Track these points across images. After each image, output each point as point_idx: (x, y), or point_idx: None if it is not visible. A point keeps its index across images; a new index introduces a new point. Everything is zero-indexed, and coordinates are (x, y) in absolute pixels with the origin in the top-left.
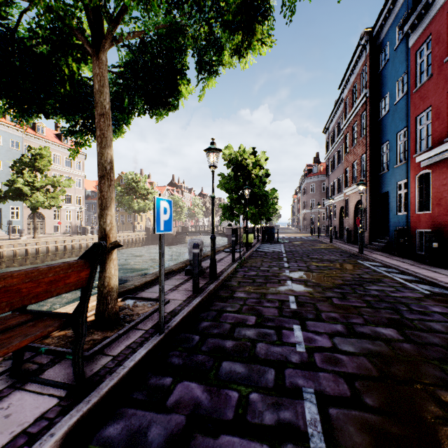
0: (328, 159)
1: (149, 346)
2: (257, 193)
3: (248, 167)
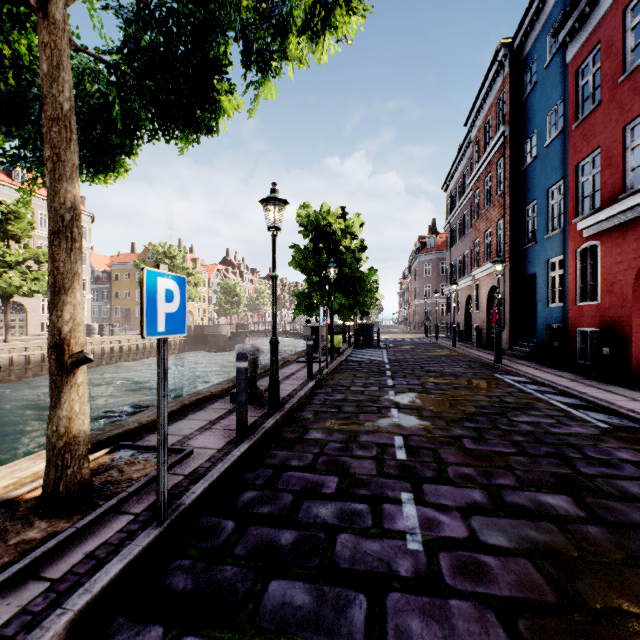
0: (450, 227)
1: (130, 554)
2: (348, 274)
3: (335, 236)
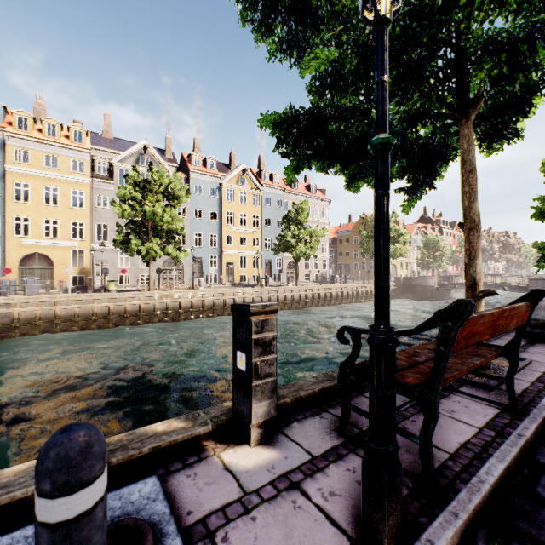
0: None
1: None
2: None
3: None
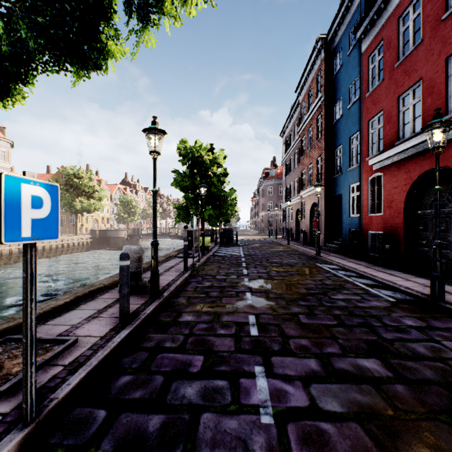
0: (285, 162)
1: None
2: (215, 193)
3: (206, 164)
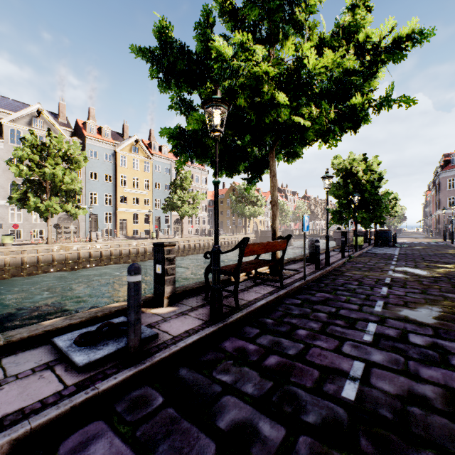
0: None
1: (301, 282)
2: (368, 198)
3: (358, 174)
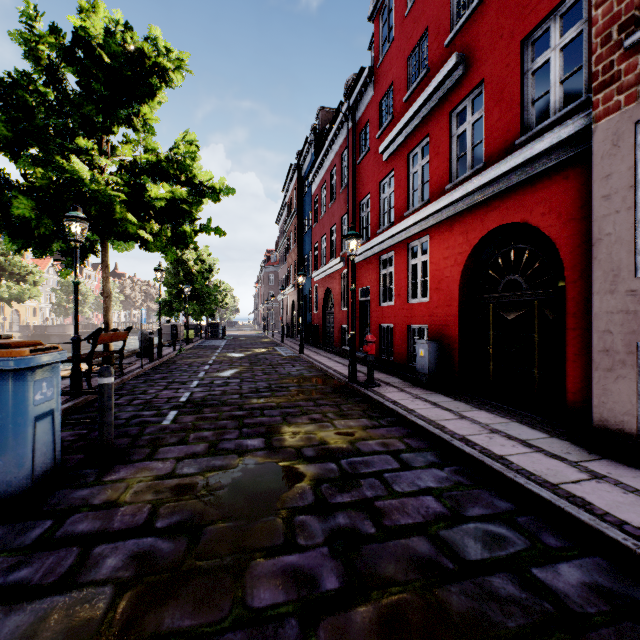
0: (280, 253)
1: (140, 370)
2: (199, 290)
3: (190, 263)
